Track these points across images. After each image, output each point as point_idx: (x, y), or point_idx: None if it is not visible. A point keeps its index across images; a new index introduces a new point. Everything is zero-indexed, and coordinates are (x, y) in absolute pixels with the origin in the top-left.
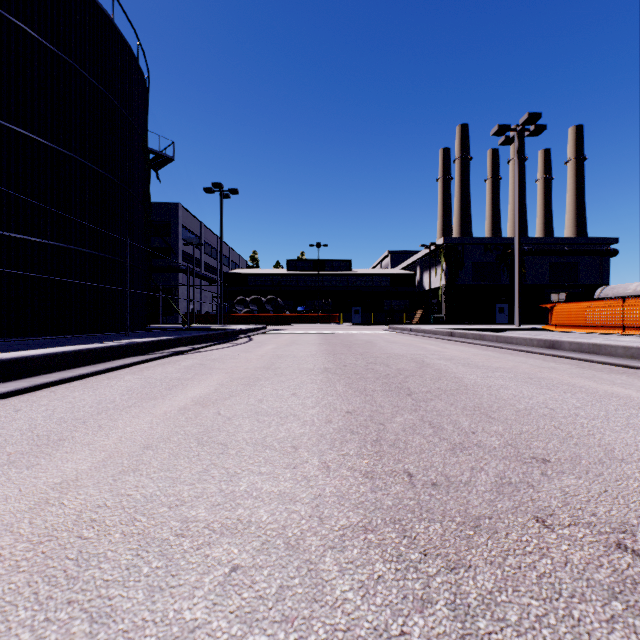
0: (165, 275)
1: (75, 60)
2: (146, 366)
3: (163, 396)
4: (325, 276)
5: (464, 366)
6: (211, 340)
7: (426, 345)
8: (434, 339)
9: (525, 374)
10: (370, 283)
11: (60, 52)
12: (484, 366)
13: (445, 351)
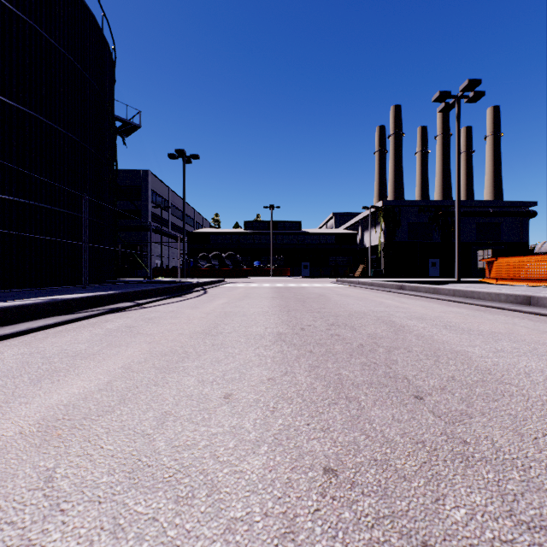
0: (136, 234)
1: (35, 21)
2: (59, 330)
3: (4, 402)
4: (278, 235)
5: (448, 330)
6: (163, 294)
7: (381, 299)
8: (385, 292)
9: (543, 345)
10: (317, 241)
11: (19, 12)
12: (473, 330)
13: (407, 307)
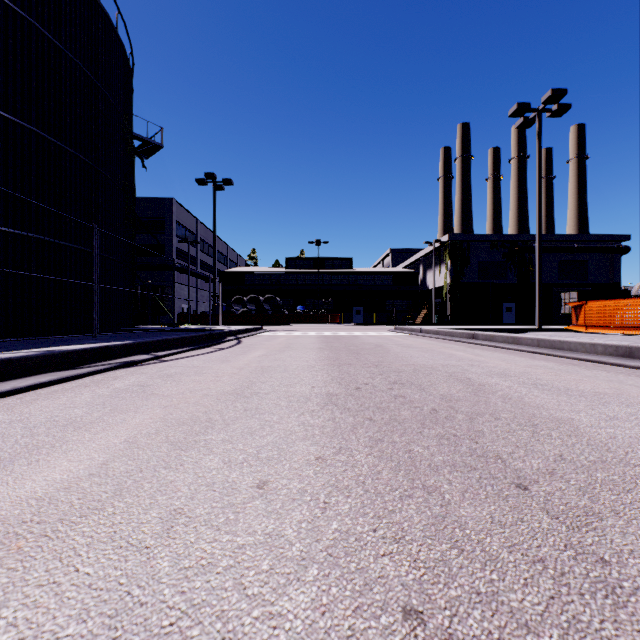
0: (159, 273)
1: (36, 18)
2: (54, 390)
3: None
4: (325, 275)
5: (540, 390)
6: (188, 344)
7: (451, 351)
8: (453, 342)
9: None
10: (372, 282)
11: (16, 7)
12: (571, 390)
13: (483, 360)
